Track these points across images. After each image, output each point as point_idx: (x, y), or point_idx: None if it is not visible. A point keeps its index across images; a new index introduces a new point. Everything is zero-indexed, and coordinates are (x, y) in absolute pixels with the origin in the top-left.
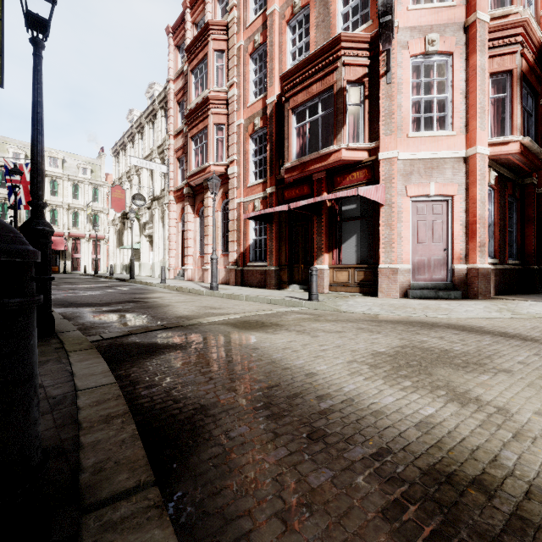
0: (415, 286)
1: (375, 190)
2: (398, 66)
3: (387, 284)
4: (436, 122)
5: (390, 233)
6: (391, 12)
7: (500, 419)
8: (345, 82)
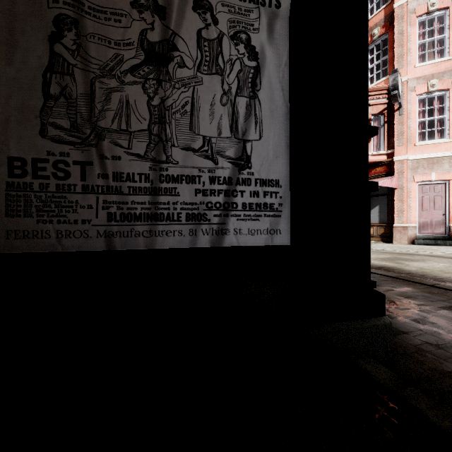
0: (420, 237)
1: (390, 180)
2: (407, 103)
3: (399, 235)
4: (438, 132)
5: (402, 205)
6: (397, 89)
7: (405, 265)
8: (371, 115)
